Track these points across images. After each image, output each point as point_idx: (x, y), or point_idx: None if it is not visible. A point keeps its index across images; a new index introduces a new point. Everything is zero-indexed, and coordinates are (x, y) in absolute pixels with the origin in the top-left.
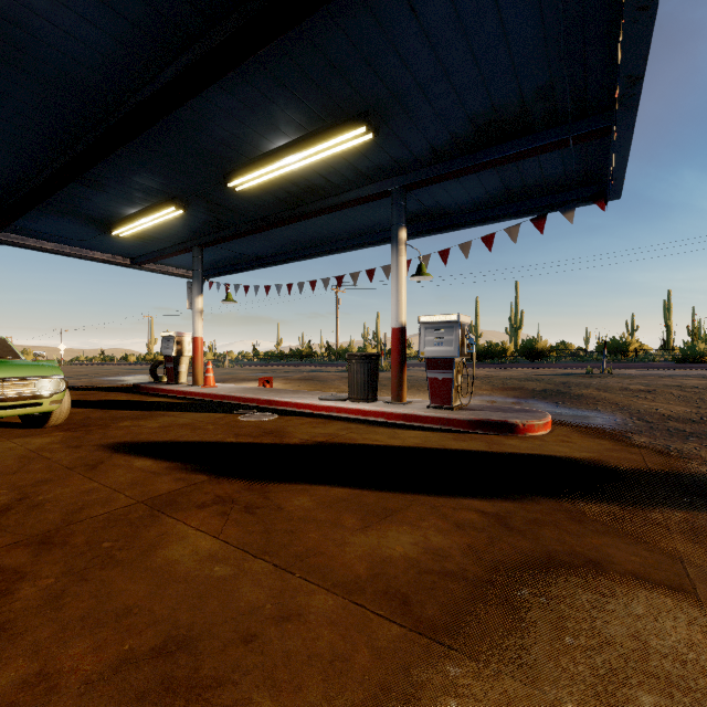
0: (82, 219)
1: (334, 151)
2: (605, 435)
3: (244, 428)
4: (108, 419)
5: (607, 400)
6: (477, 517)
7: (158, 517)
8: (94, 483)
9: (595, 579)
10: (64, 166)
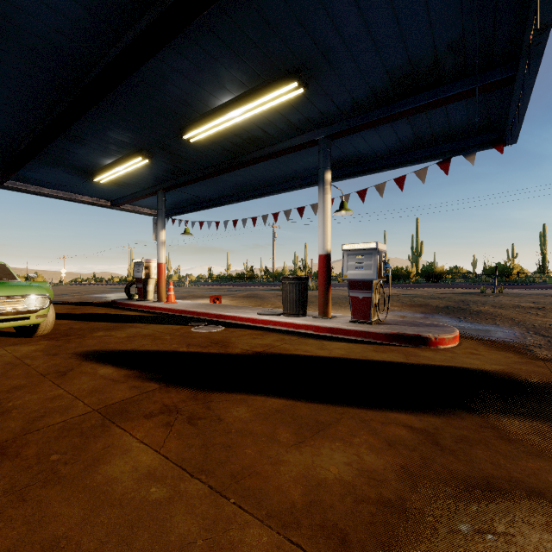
0: (70, 169)
1: (270, 105)
2: (509, 348)
3: (195, 338)
4: (87, 329)
5: (503, 316)
6: (407, 433)
7: (109, 425)
8: (60, 390)
9: (543, 514)
10: (51, 123)
